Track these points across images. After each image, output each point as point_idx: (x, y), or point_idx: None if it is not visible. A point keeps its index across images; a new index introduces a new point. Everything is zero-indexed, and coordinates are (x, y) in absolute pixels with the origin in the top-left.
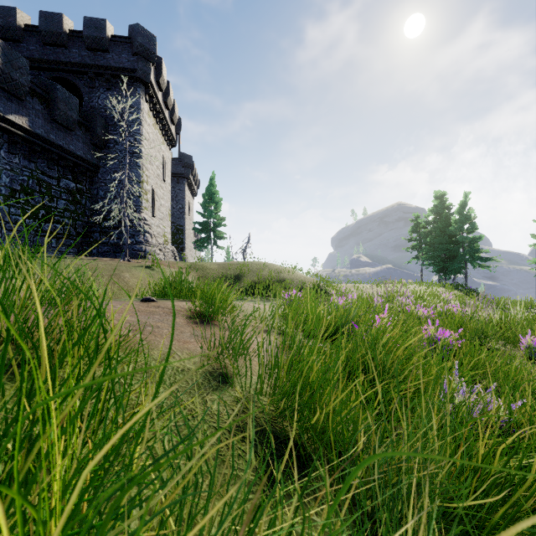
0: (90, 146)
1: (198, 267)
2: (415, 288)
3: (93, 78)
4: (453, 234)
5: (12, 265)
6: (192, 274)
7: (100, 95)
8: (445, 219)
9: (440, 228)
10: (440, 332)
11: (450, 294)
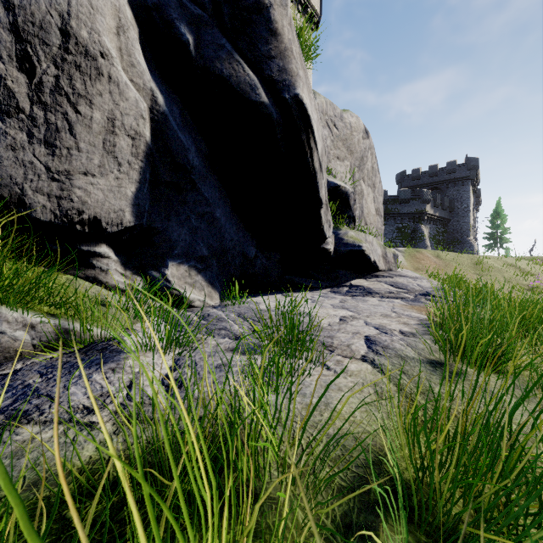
0: (448, 213)
1: None
2: None
3: (448, 184)
4: None
5: None
6: None
7: (451, 190)
8: None
9: None
10: None
11: None
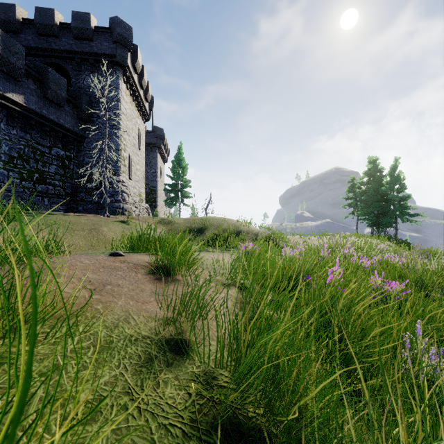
0: (77, 120)
1: (167, 222)
2: (353, 240)
3: (79, 62)
4: (385, 193)
5: (5, 221)
6: (162, 228)
7: (86, 77)
8: (377, 180)
9: (374, 188)
10: (386, 283)
11: (385, 245)
